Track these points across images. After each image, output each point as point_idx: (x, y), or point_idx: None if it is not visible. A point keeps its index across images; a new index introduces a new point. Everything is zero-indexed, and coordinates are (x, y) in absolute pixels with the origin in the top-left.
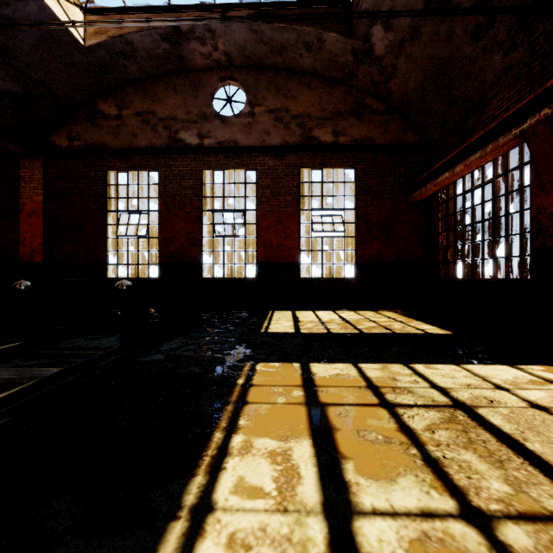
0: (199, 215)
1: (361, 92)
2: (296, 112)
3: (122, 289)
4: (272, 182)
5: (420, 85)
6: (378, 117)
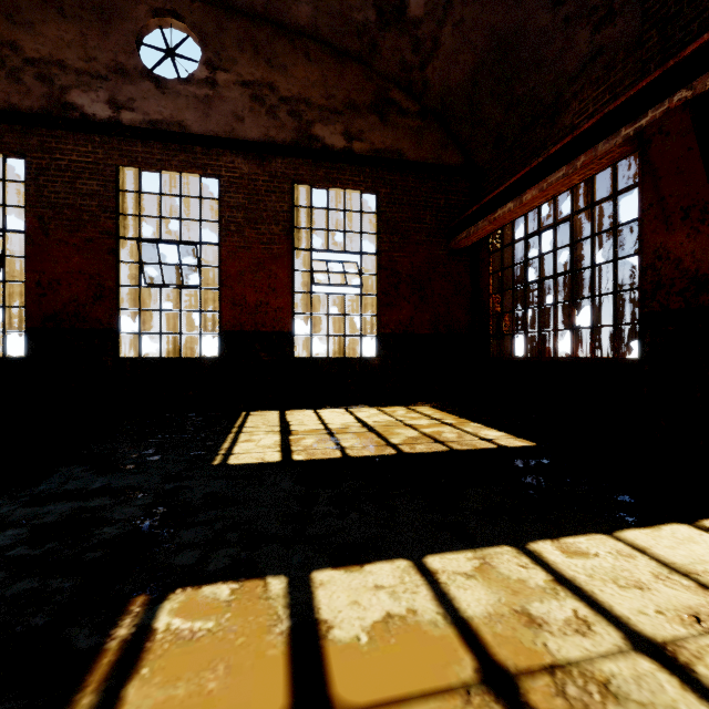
0: (111, 245)
1: (386, 79)
2: (288, 93)
3: None
4: (247, 200)
5: (470, 75)
6: (410, 122)
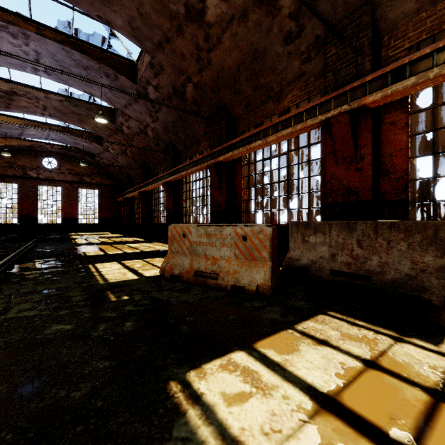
0: (37, 201)
1: (100, 168)
2: (77, 171)
3: (43, 224)
4: (68, 192)
5: (115, 174)
6: (106, 176)
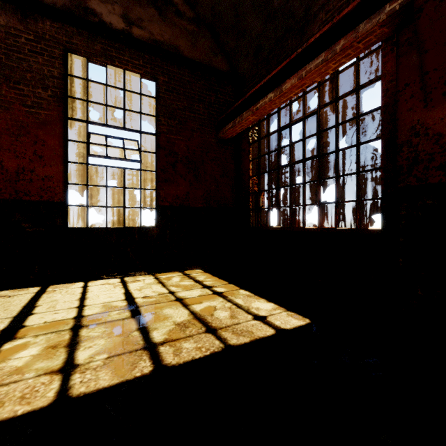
0: None
1: None
2: None
3: None
4: (5, 55)
5: None
6: (186, 24)
